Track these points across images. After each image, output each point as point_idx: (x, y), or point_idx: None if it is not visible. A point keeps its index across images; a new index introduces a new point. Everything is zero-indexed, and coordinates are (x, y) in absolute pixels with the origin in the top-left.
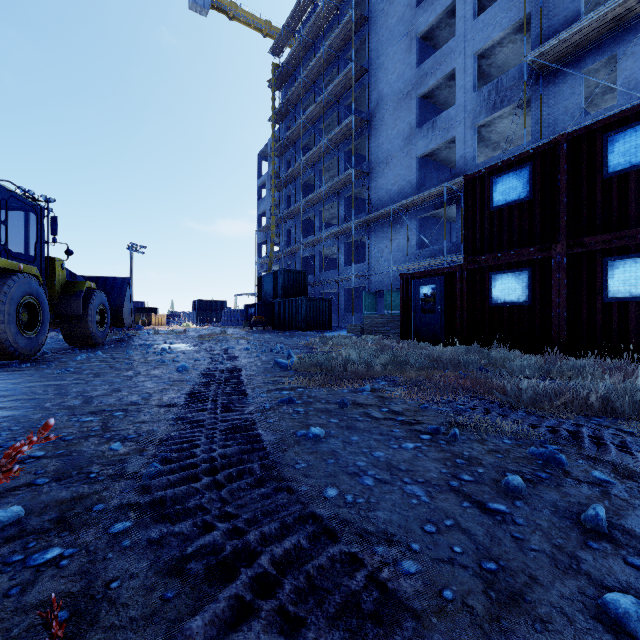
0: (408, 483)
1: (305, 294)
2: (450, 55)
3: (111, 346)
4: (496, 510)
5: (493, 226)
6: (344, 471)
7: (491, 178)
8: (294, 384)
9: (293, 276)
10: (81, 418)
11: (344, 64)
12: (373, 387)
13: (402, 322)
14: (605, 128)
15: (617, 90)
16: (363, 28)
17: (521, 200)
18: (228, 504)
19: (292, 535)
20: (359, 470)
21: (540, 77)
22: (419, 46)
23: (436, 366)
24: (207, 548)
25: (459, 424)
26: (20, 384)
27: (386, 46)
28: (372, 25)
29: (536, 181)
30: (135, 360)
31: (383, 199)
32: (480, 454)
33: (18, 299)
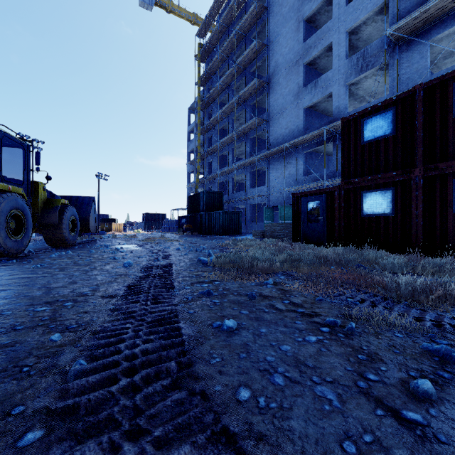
0: (317, 383)
1: (222, 209)
2: (328, 32)
3: (80, 246)
4: (413, 421)
5: (364, 156)
6: (255, 367)
7: (362, 120)
8: (212, 278)
9: (213, 196)
10: (36, 308)
11: (250, 42)
12: (275, 281)
13: (294, 229)
14: (454, 78)
15: None
16: (264, 15)
17: (386, 136)
18: (141, 413)
19: None
20: (269, 366)
21: (396, 46)
22: (305, 27)
23: (323, 263)
24: None
25: (352, 316)
26: (1, 277)
27: (280, 28)
28: (270, 13)
29: (398, 121)
30: (94, 257)
31: (278, 139)
32: (378, 349)
33: (7, 212)
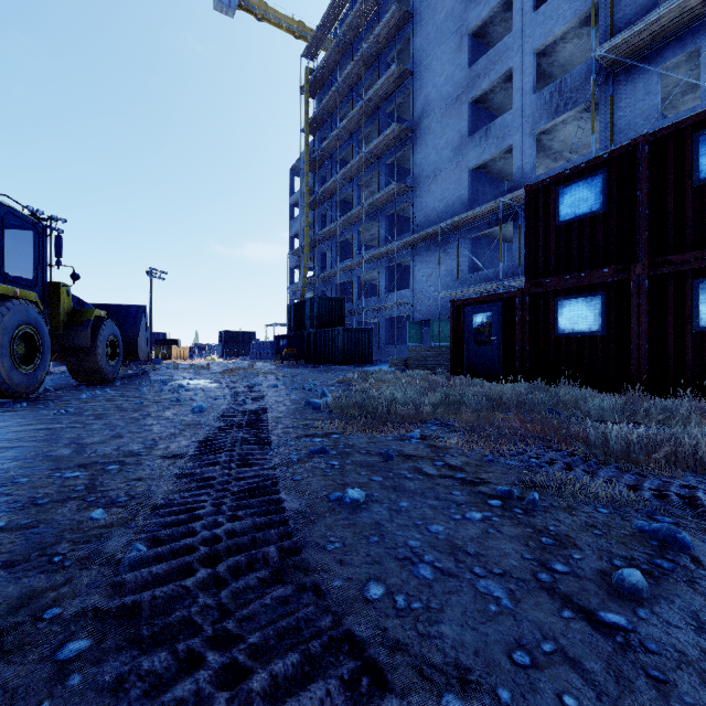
0: (480, 576)
1: (342, 324)
2: (506, 53)
3: (123, 382)
4: (613, 625)
5: (560, 244)
6: (392, 555)
7: (557, 188)
8: (328, 429)
9: (329, 304)
10: (65, 473)
11: (386, 67)
12: (423, 433)
13: (453, 355)
14: (696, 126)
15: (701, 88)
16: (407, 26)
17: (593, 213)
18: (229, 615)
19: (318, 675)
20: (412, 554)
21: (610, 75)
22: (470, 44)
23: (496, 407)
24: (186, 704)
25: (535, 484)
26: (7, 428)
27: (433, 45)
28: (417, 22)
29: (611, 191)
30: (147, 399)
31: (430, 217)
32: (571, 529)
33: (13, 329)
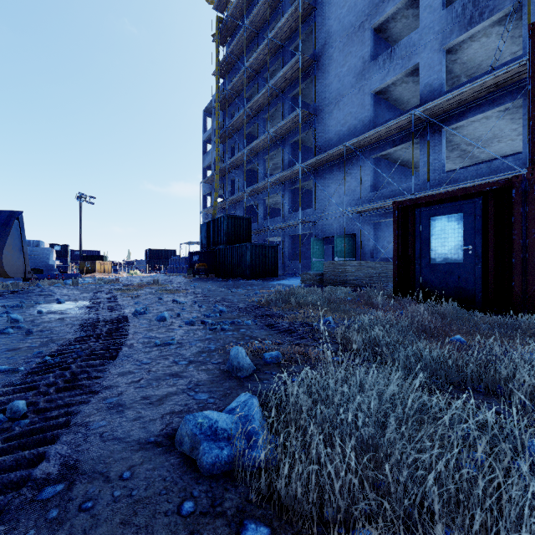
0: None
1: (249, 241)
2: None
3: None
4: None
5: None
6: None
7: None
8: None
9: (237, 222)
10: None
11: (289, 8)
12: None
13: (397, 270)
14: None
15: None
16: None
17: None
18: None
19: None
20: None
21: None
22: None
23: None
24: None
25: None
26: None
27: None
28: None
29: None
30: None
31: (332, 141)
32: None
33: None
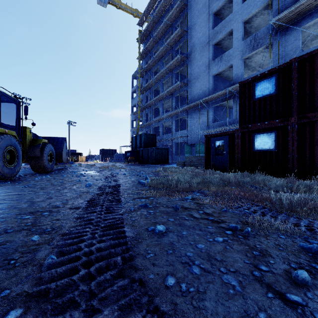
0: (224, 272)
1: (155, 146)
2: (230, 22)
3: (55, 172)
4: (295, 302)
5: (255, 109)
6: (179, 260)
7: (254, 83)
8: (148, 195)
9: (149, 137)
10: (23, 216)
11: (175, 29)
12: (192, 197)
13: (205, 160)
14: None
15: None
16: (184, 10)
17: (271, 94)
18: (94, 296)
19: None
20: (189, 260)
21: (278, 31)
22: (213, 18)
23: (226, 184)
24: None
25: (248, 223)
26: None
27: (196, 19)
28: (189, 8)
29: (279, 84)
30: (65, 180)
31: (195, 97)
32: (267, 247)
33: (4, 148)
